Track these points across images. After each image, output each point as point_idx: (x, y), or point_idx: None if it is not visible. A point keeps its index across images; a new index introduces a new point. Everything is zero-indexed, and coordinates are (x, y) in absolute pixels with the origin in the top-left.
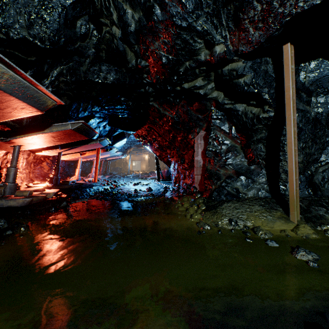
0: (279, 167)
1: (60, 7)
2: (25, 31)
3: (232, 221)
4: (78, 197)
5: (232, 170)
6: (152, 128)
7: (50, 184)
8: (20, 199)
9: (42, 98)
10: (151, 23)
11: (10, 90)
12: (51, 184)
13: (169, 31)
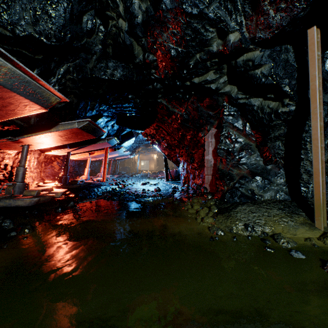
0: (301, 167)
1: (65, 2)
2: (31, 27)
3: (248, 227)
4: (85, 197)
5: (246, 170)
6: (161, 127)
7: (59, 183)
8: (27, 199)
9: (45, 94)
10: (159, 13)
11: (9, 85)
12: (60, 183)
13: (178, 20)
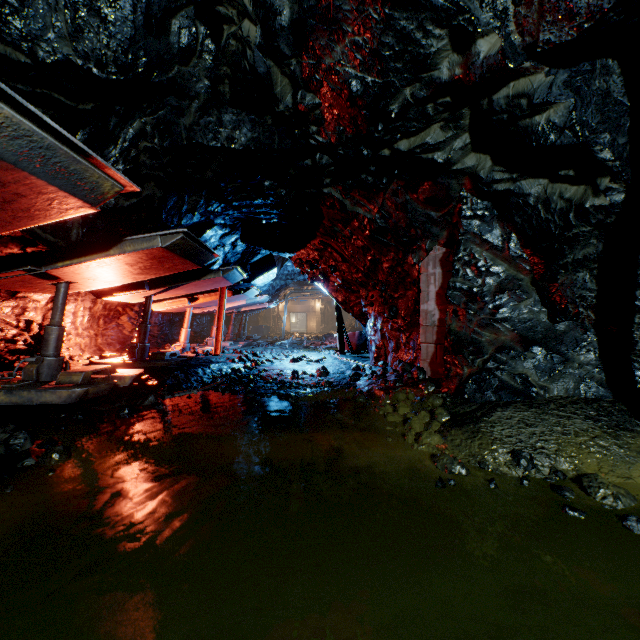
0: (634, 327)
1: None
2: (67, 45)
3: (520, 458)
4: (179, 386)
5: (510, 334)
6: (330, 245)
7: (129, 358)
8: (63, 390)
9: (90, 175)
10: (326, 0)
11: (12, 154)
12: (131, 358)
13: (367, 15)
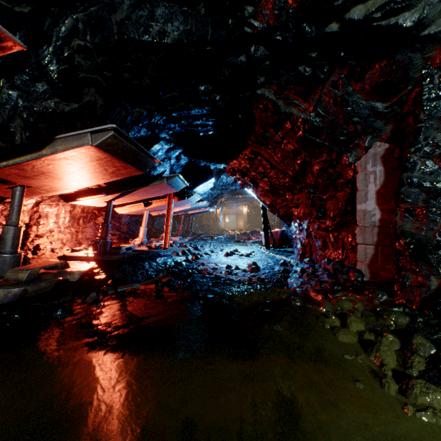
0: None
1: None
2: None
3: None
4: (124, 280)
5: None
6: (259, 154)
7: (93, 252)
8: None
9: None
10: None
11: None
12: (94, 252)
13: None
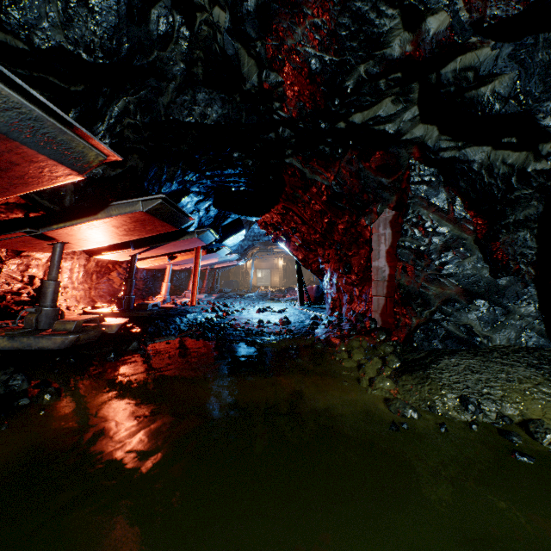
0: None
1: None
2: (60, 33)
3: (468, 403)
4: (159, 333)
5: (454, 288)
6: (291, 210)
7: (117, 308)
8: (58, 337)
9: (76, 145)
10: None
11: (3, 125)
12: (119, 308)
13: None
